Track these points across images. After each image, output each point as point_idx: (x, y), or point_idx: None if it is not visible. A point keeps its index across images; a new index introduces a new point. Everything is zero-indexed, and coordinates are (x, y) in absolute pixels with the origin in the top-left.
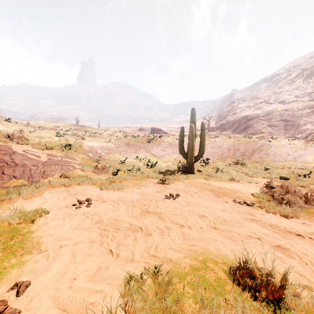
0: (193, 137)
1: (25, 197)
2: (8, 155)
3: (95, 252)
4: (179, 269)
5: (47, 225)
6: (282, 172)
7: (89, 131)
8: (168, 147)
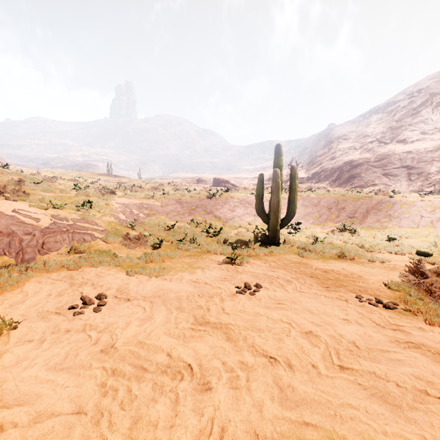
0: (278, 189)
1: None
2: None
3: None
4: None
5: None
6: (416, 244)
7: (125, 183)
8: (238, 206)
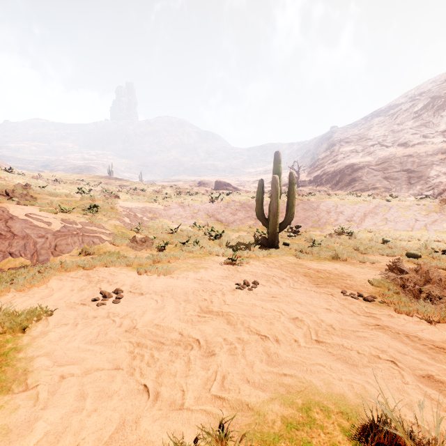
0: (277, 194)
1: (19, 287)
2: (2, 221)
3: (119, 390)
4: (264, 425)
5: (46, 336)
6: (408, 246)
7: (127, 186)
8: (239, 210)
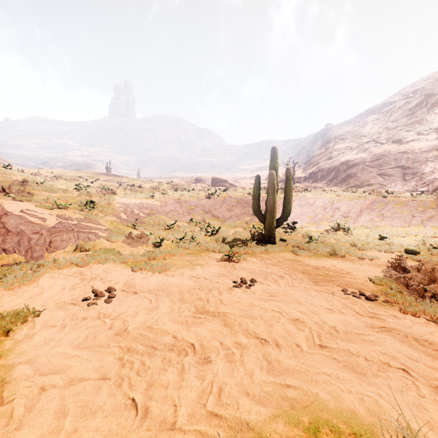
0: (273, 190)
1: (7, 286)
2: None
3: (104, 406)
4: None
5: (30, 340)
6: (406, 242)
7: (124, 182)
8: (236, 206)
